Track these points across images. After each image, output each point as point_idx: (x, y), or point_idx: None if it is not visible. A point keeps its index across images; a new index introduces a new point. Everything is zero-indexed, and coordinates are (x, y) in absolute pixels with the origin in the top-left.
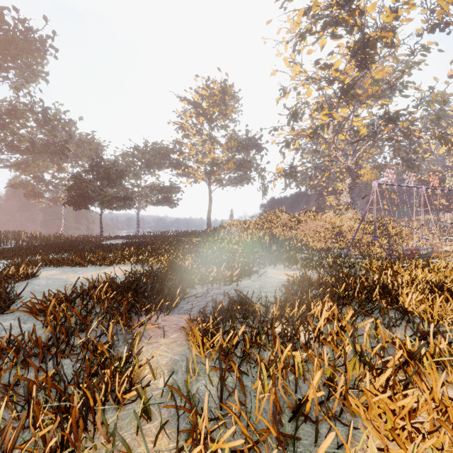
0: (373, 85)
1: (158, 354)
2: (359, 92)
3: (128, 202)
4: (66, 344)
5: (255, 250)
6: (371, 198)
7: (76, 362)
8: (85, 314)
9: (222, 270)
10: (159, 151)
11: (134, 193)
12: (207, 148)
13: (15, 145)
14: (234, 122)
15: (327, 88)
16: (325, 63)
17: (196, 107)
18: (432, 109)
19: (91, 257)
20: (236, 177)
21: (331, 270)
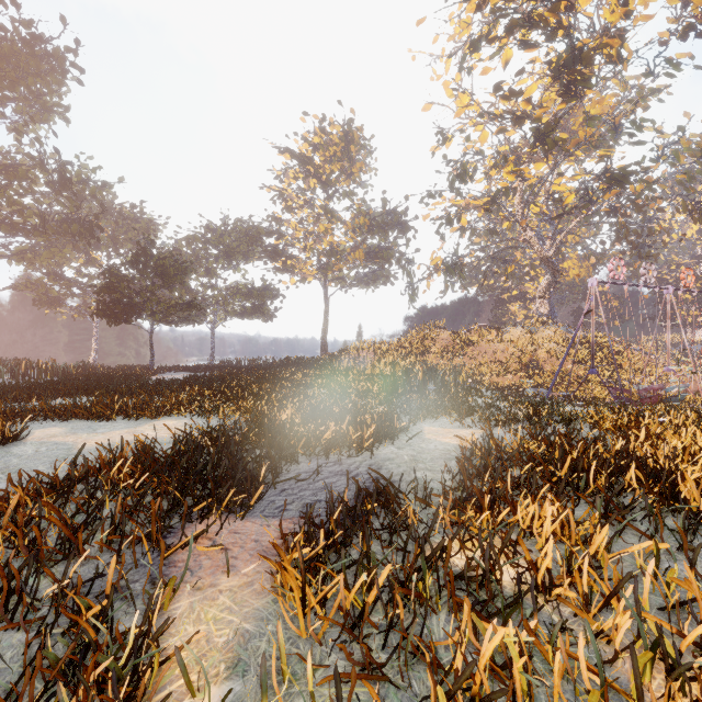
0: (587, 124)
1: (212, 618)
2: (564, 137)
3: (195, 312)
4: (19, 599)
5: (399, 391)
6: (588, 305)
7: (24, 652)
8: (82, 522)
9: (345, 427)
10: (246, 232)
11: (207, 299)
12: (321, 228)
13: (14, 221)
14: (364, 186)
15: (511, 131)
16: (510, 89)
17: (304, 164)
18: (681, 163)
19: (124, 403)
20: (366, 273)
21: (533, 428)
